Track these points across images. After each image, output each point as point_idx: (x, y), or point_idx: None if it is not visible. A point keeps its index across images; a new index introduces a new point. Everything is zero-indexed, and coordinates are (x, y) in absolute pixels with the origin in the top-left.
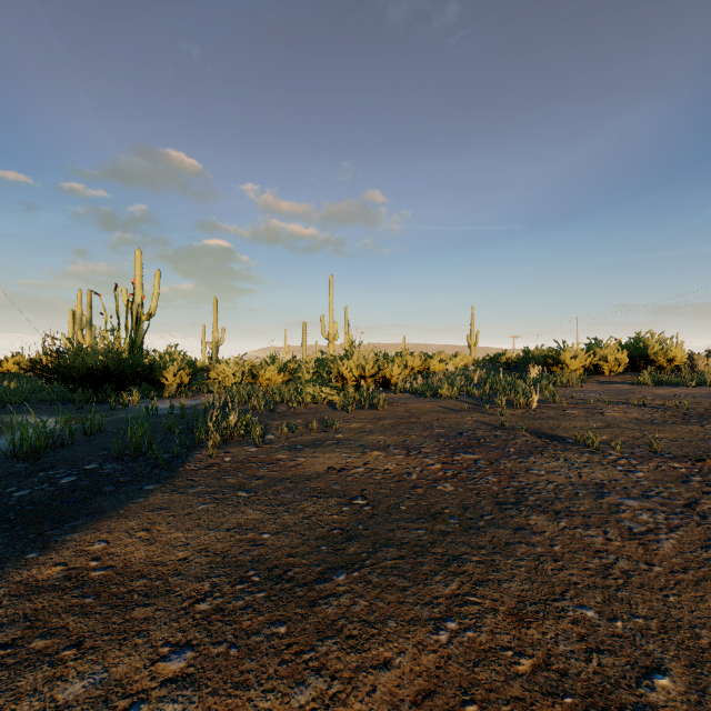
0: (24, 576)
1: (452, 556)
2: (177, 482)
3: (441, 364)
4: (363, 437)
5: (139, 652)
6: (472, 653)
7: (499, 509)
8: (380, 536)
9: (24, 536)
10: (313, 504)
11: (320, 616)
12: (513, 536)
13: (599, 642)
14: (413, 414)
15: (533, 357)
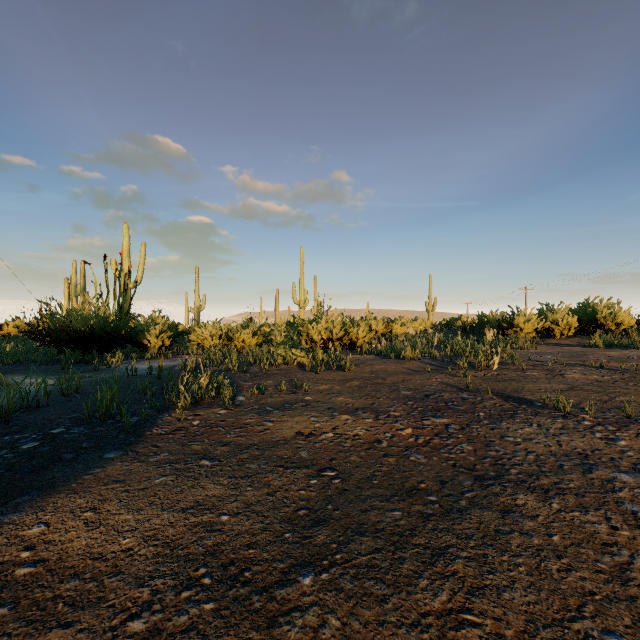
0: None
1: (436, 548)
2: (140, 449)
3: (403, 328)
4: (332, 399)
5: None
6: None
7: (480, 484)
8: (352, 518)
9: None
10: (279, 477)
11: None
12: (502, 520)
13: None
14: (379, 376)
15: (488, 321)
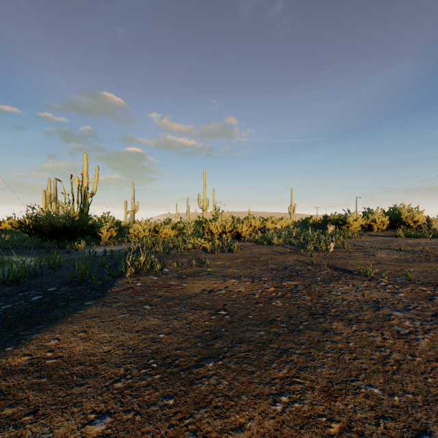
0: (3, 363)
1: (283, 349)
2: (106, 299)
3: (272, 224)
4: (224, 270)
5: (74, 418)
6: (299, 419)
7: (312, 317)
8: (236, 335)
9: (6, 335)
10: (193, 314)
11: (196, 392)
12: (322, 336)
13: (383, 411)
14: (256, 256)
15: (330, 220)
